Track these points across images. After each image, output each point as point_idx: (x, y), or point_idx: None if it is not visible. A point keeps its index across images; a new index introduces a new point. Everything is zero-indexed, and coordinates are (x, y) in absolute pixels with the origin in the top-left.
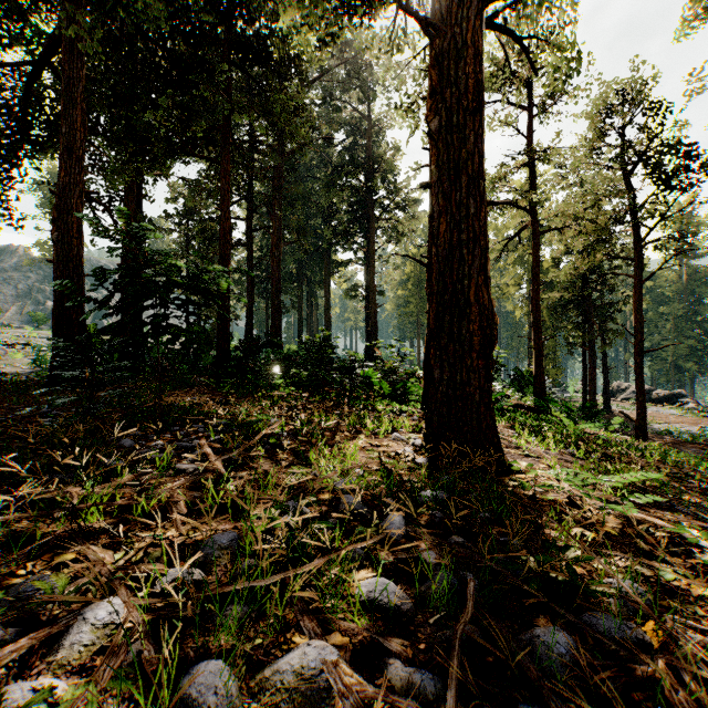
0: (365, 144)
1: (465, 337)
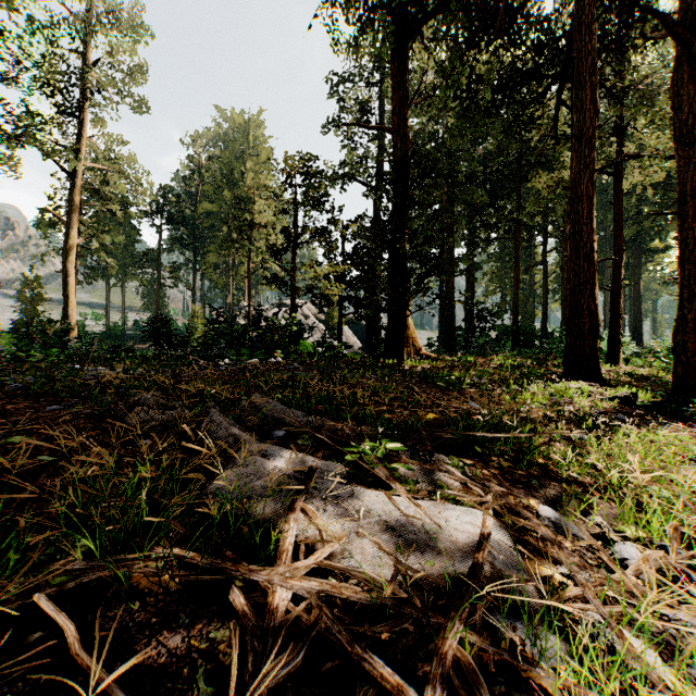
0: None
1: None
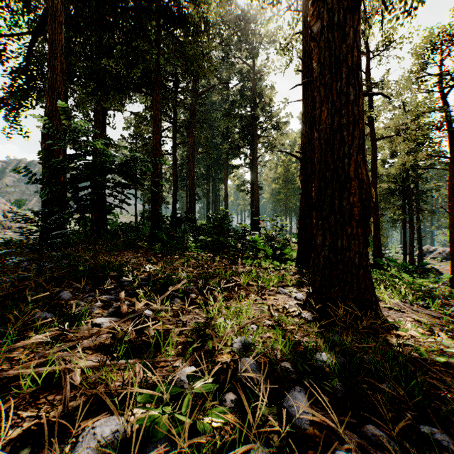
0: (251, 87)
1: (345, 208)
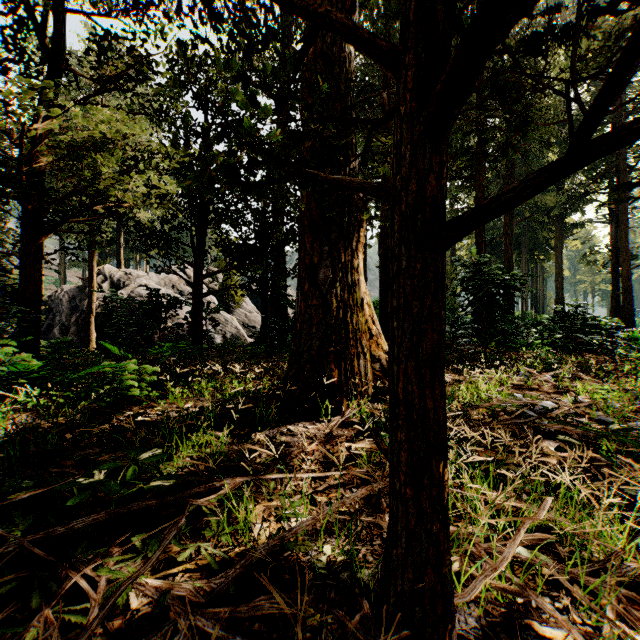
0: None
1: None
